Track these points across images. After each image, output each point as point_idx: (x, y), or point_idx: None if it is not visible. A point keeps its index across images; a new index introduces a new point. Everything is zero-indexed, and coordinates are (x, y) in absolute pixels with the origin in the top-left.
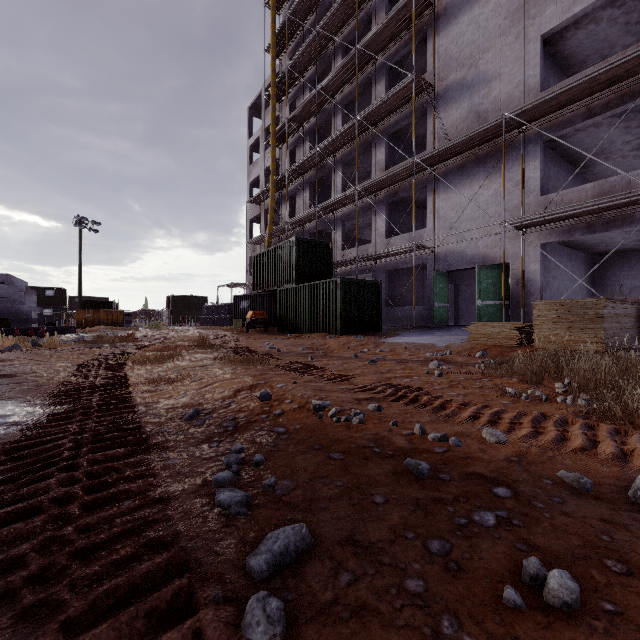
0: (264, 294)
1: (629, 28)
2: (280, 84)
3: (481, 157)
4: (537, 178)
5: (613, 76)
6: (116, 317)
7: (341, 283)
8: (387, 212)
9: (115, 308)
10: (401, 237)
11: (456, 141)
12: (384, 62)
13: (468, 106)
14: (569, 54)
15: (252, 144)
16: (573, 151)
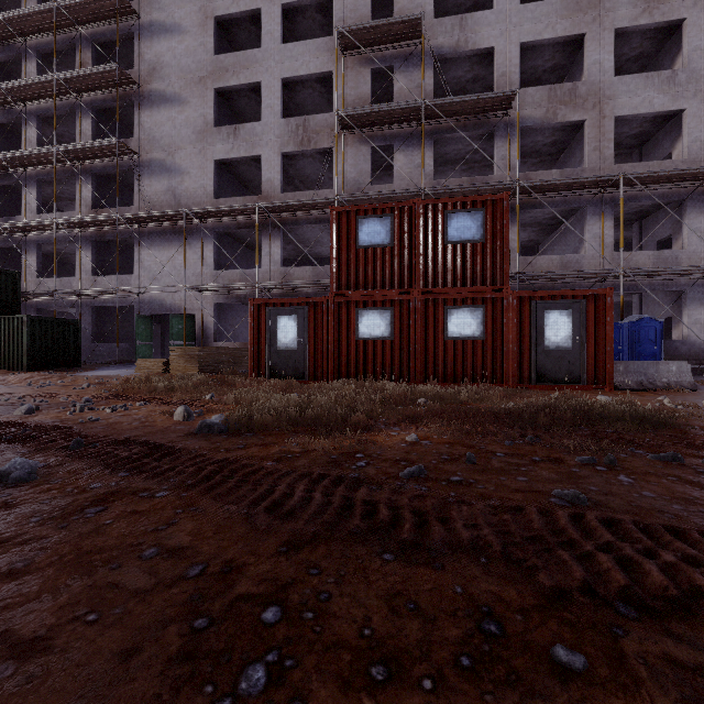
0: None
1: None
2: None
3: (177, 229)
4: (212, 257)
5: (244, 211)
6: None
7: (29, 321)
8: (95, 250)
9: None
10: (109, 278)
11: (152, 214)
12: (91, 102)
13: (168, 185)
14: (239, 174)
15: None
16: (243, 240)
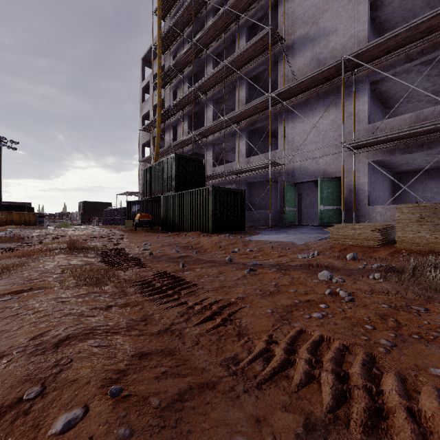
0: (151, 200)
1: (429, 1)
2: (165, 39)
3: (321, 94)
4: (366, 110)
5: (431, 26)
6: (29, 218)
7: (212, 190)
8: (247, 138)
9: (30, 211)
10: (258, 157)
11: (304, 79)
12: (245, 22)
13: (311, 55)
14: (385, 20)
15: (144, 87)
16: (387, 94)
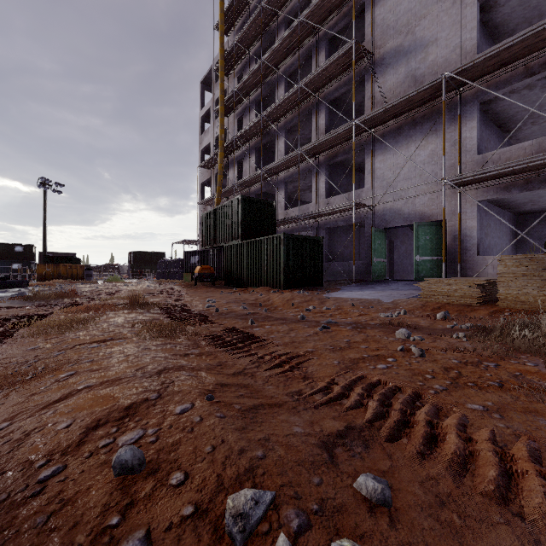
0: (212, 250)
1: None
2: (228, 58)
3: (418, 119)
4: (474, 138)
5: None
6: (76, 271)
7: (284, 239)
8: (327, 174)
9: (77, 263)
10: (340, 197)
11: (395, 102)
12: (324, 34)
13: (405, 71)
14: (501, 22)
15: (203, 115)
16: (504, 115)
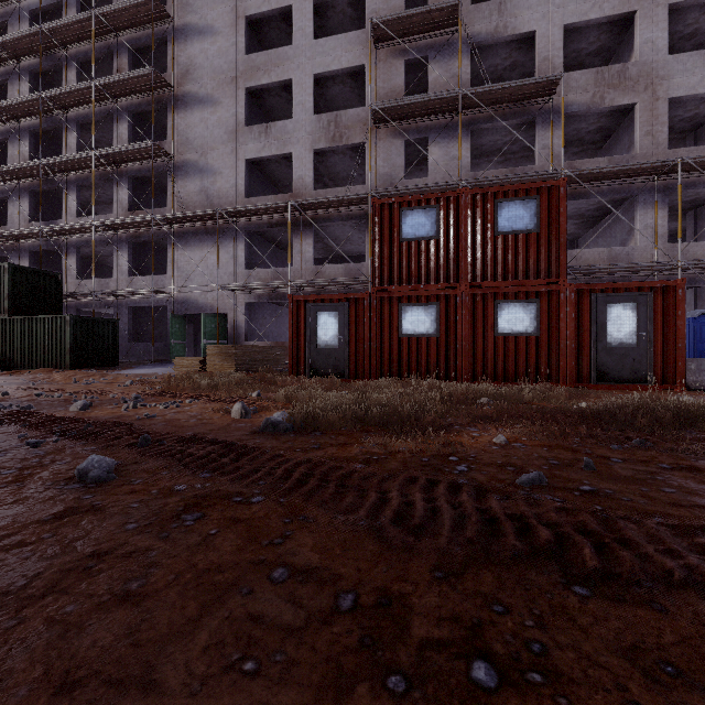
0: None
1: None
2: None
3: (209, 229)
4: (244, 257)
5: (276, 209)
6: None
7: (71, 320)
8: (131, 251)
9: None
10: (144, 278)
11: (186, 214)
12: (127, 107)
13: (200, 185)
14: (270, 174)
15: None
16: (273, 239)
